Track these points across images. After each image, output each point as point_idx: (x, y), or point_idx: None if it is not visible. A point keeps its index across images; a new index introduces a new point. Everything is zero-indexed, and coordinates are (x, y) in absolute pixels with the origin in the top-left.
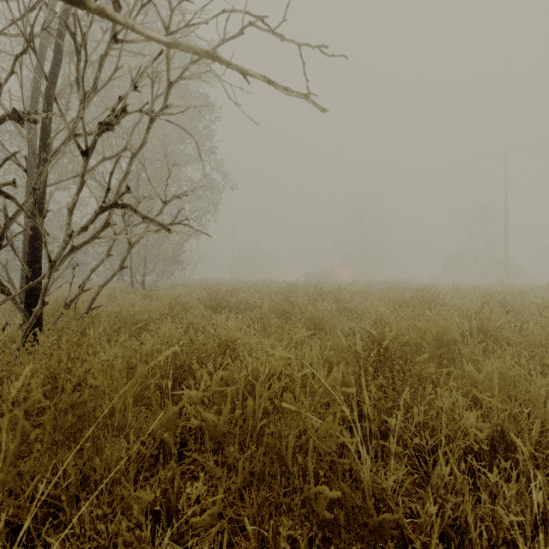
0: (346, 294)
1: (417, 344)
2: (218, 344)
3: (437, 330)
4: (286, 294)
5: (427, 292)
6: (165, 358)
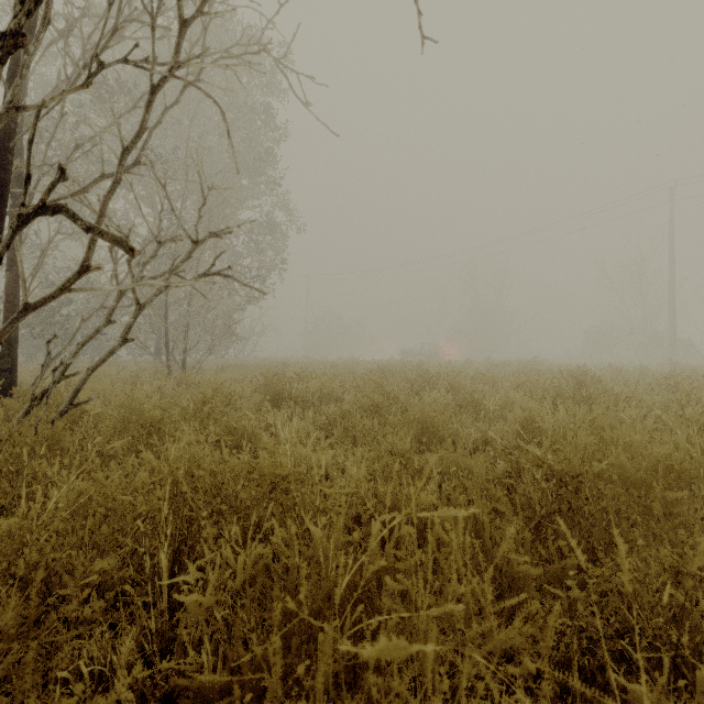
0: (464, 380)
1: (625, 478)
2: (257, 482)
3: (663, 454)
4: (378, 380)
5: (584, 377)
6: (168, 501)
